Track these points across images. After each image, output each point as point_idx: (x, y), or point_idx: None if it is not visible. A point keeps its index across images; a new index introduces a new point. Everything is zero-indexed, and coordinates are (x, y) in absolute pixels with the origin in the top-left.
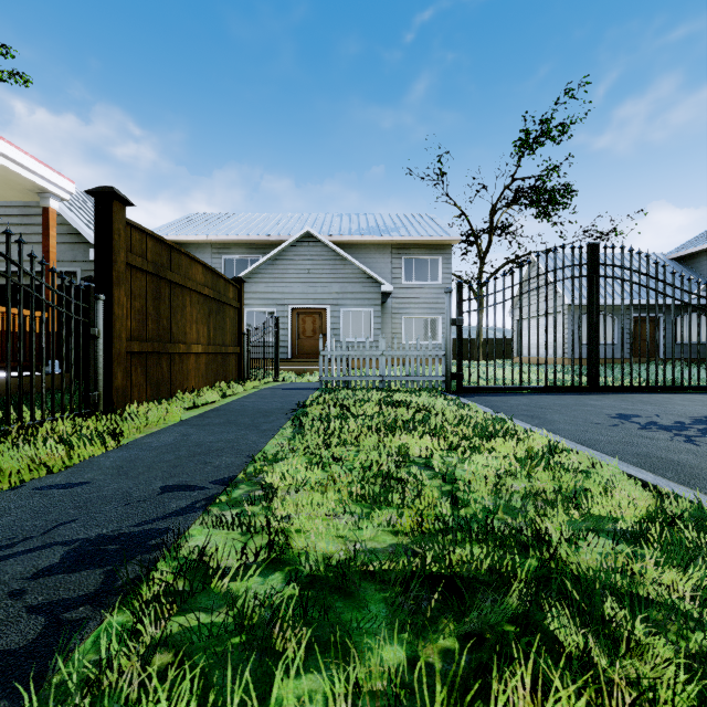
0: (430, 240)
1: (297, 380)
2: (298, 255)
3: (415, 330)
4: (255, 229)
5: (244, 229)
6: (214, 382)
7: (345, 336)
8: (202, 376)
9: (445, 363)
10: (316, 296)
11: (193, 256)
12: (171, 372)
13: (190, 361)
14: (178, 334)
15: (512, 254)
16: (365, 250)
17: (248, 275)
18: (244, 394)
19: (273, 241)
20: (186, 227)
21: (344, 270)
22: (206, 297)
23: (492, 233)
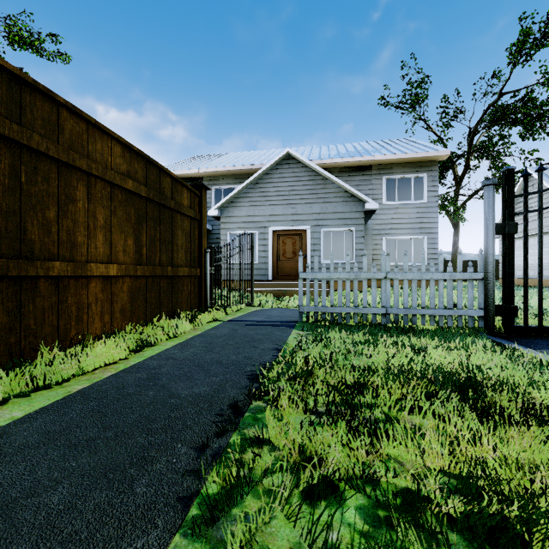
0: (414, 157)
1: (274, 305)
2: (278, 178)
3: (398, 251)
4: (241, 161)
5: (231, 162)
6: (152, 317)
7: (332, 252)
8: (122, 310)
9: (485, 291)
10: (296, 217)
11: (95, 122)
12: (24, 313)
13: (89, 290)
14: (49, 243)
15: (494, 174)
16: (344, 172)
17: (230, 200)
18: (190, 335)
19: (256, 170)
20: (183, 164)
21: (324, 189)
22: (131, 195)
23: (470, 156)
